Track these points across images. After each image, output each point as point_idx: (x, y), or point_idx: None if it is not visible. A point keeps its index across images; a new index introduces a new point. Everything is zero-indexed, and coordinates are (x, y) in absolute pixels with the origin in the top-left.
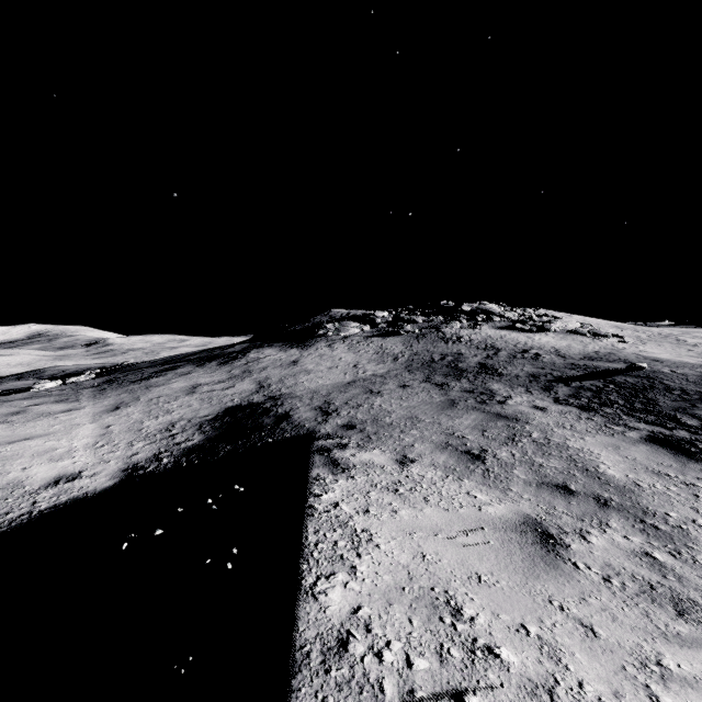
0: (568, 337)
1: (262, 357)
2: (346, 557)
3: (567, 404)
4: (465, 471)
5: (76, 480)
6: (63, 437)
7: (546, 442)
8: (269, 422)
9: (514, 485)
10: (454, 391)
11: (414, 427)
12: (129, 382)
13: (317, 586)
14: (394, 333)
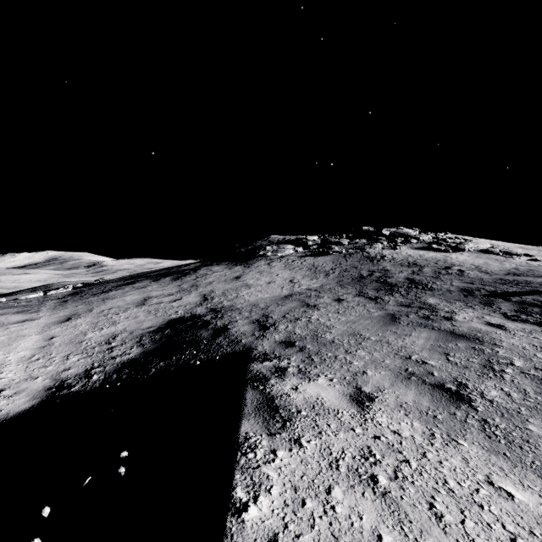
0: (482, 256)
1: (210, 273)
2: None
3: (522, 320)
4: (452, 421)
5: None
6: (0, 349)
7: None
8: (206, 336)
9: None
10: (390, 305)
11: (359, 346)
12: (91, 294)
13: None
14: (324, 254)
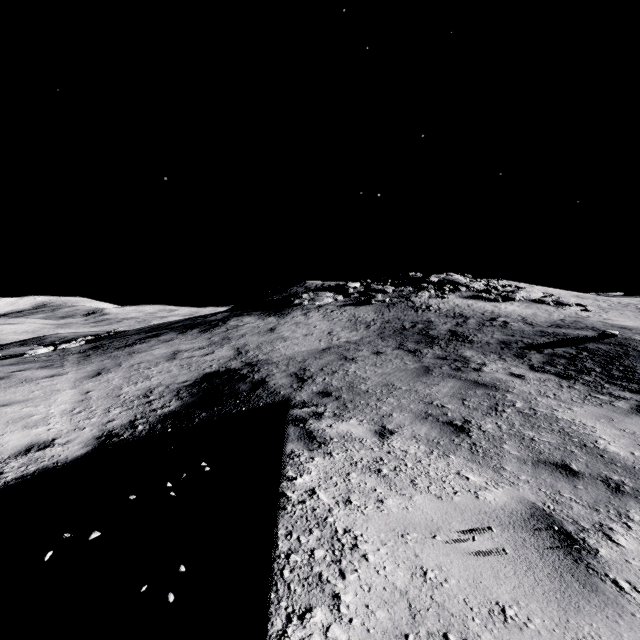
0: (533, 306)
1: (241, 324)
2: (325, 578)
3: (544, 371)
4: (450, 445)
5: (48, 449)
6: (41, 403)
7: (532, 413)
8: (245, 389)
9: (508, 463)
10: (427, 357)
11: (390, 395)
12: (114, 348)
13: (287, 635)
14: (366, 303)
